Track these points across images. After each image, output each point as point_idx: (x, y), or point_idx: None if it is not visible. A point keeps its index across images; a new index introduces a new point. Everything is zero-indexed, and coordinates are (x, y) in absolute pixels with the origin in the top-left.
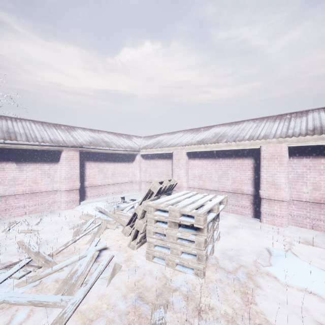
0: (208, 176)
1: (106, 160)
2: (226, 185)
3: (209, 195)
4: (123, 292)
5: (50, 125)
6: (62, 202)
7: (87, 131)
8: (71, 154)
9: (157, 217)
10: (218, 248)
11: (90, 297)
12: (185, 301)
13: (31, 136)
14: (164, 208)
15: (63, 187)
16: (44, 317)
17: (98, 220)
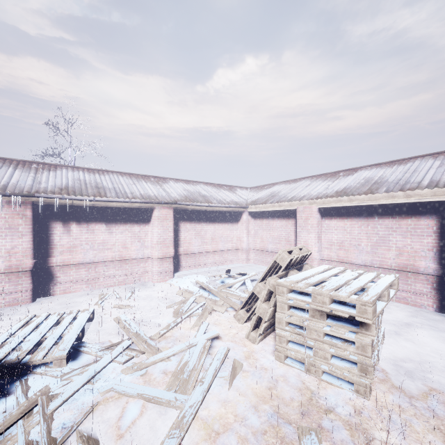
0: (354, 244)
1: (205, 219)
2: (385, 258)
3: (368, 273)
4: (252, 402)
5: (138, 177)
6: (154, 273)
7: (180, 183)
8: (164, 212)
9: (291, 301)
10: (384, 355)
11: (209, 401)
12: (347, 430)
13: (121, 192)
14: (305, 290)
15: (155, 253)
16: (158, 417)
17: (201, 298)
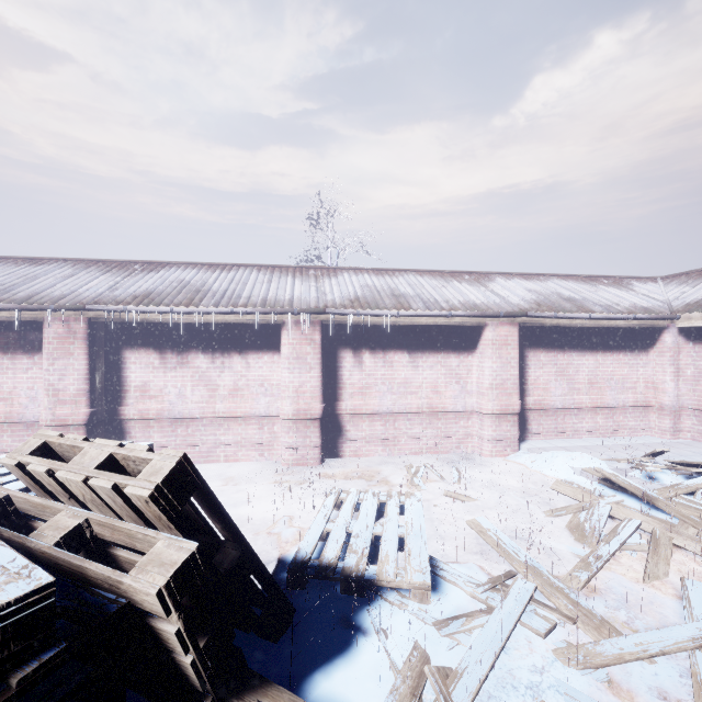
0: None
1: (575, 345)
2: None
3: None
4: None
5: (443, 275)
6: (485, 440)
7: (515, 280)
8: (502, 332)
9: None
10: None
11: None
12: None
13: (429, 300)
14: None
15: (486, 405)
16: None
17: (624, 510)
